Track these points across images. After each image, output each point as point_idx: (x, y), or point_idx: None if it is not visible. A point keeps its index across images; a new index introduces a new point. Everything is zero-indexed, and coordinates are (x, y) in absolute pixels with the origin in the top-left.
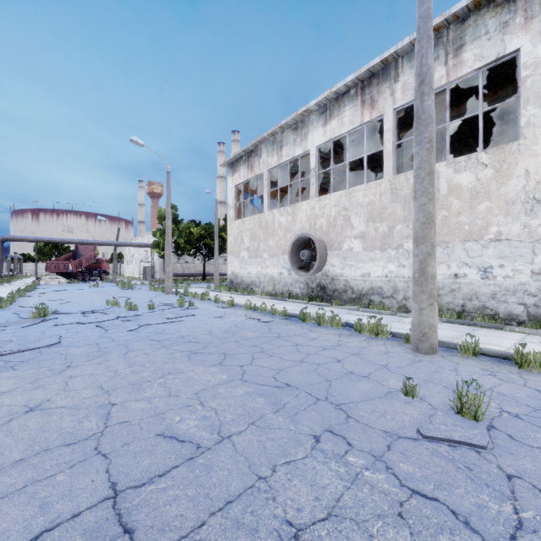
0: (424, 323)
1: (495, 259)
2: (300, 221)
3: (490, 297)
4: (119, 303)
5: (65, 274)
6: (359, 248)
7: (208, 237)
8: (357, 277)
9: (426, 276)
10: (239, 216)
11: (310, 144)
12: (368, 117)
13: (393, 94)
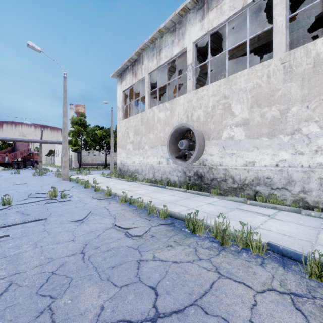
0: None
1: None
2: (177, 114)
3: None
4: None
5: (3, 163)
6: (241, 136)
7: (108, 137)
8: (239, 166)
9: None
10: (127, 117)
11: (187, 41)
12: None
13: None
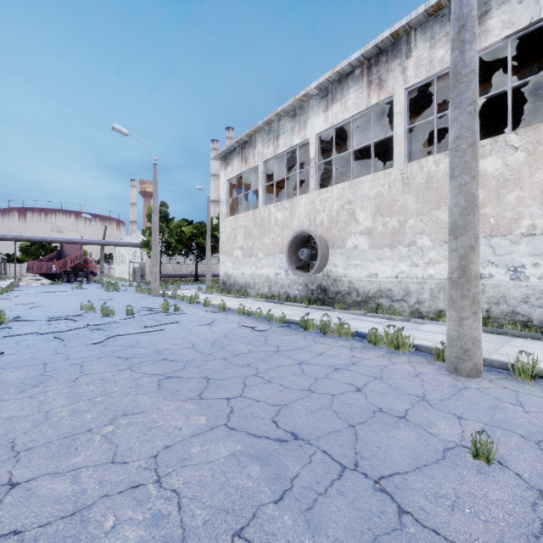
0: (466, 337)
1: (528, 256)
2: (298, 216)
3: (522, 301)
4: (94, 308)
5: (48, 275)
6: (365, 246)
7: (200, 236)
8: (363, 278)
9: (468, 277)
10: (232, 213)
11: (310, 131)
12: (376, 99)
13: (404, 72)
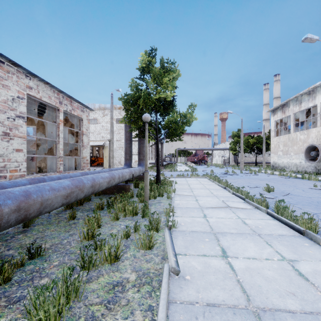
0: None
1: None
2: (311, 137)
3: None
4: (229, 171)
5: (193, 162)
6: None
7: (258, 143)
8: None
9: None
10: (277, 134)
11: (317, 101)
12: None
13: None
